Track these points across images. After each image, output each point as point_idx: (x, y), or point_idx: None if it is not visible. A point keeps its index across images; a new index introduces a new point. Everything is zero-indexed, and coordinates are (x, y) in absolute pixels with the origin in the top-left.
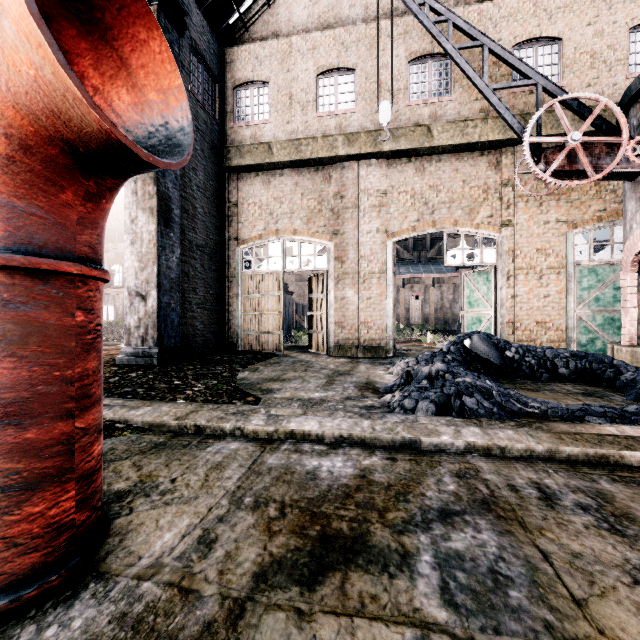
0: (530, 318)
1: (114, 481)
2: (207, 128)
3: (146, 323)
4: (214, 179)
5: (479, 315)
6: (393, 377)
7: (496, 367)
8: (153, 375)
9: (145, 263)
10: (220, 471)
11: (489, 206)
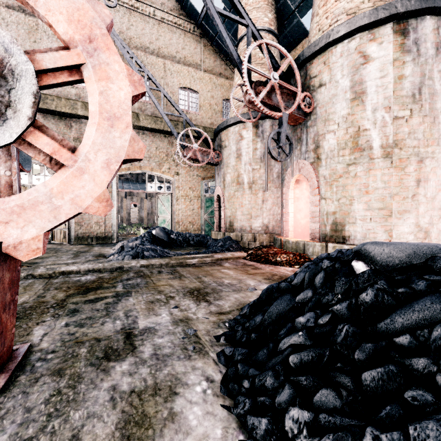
0: (186, 220)
1: None
2: None
3: None
4: None
5: (164, 218)
6: (115, 251)
7: (166, 242)
8: None
9: None
10: (31, 286)
11: (169, 163)
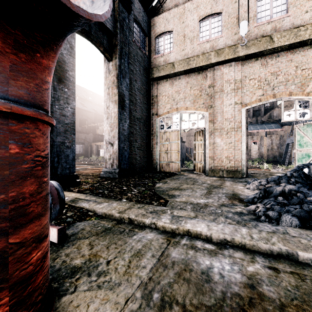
0: None
1: (75, 256)
2: (142, 59)
3: (113, 157)
4: (145, 85)
5: (308, 152)
6: (250, 191)
7: None
8: (114, 183)
9: (112, 128)
10: (139, 259)
11: None
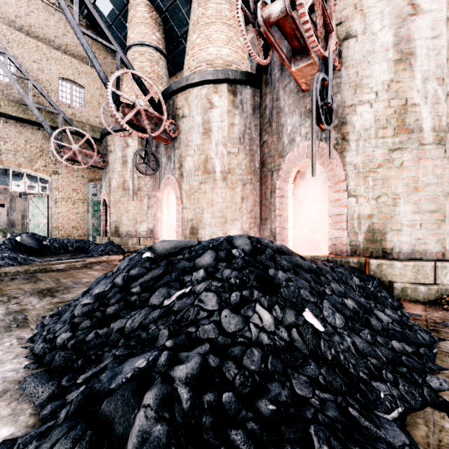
0: (69, 224)
1: None
2: None
3: None
4: None
5: (39, 222)
6: None
7: (36, 250)
8: None
9: None
10: None
11: (44, 160)
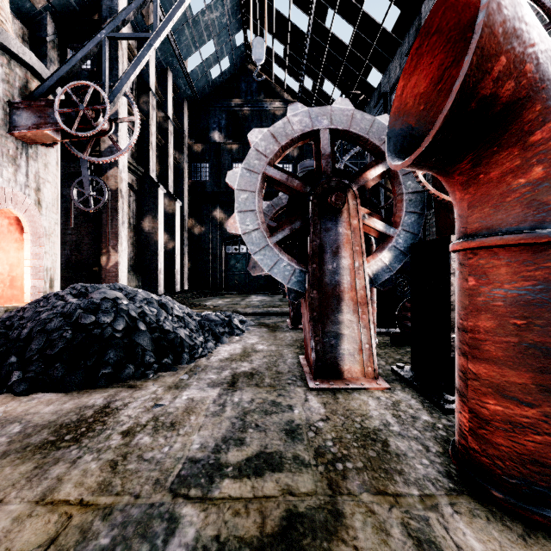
0: None
1: None
2: None
3: None
4: None
5: None
6: None
7: None
8: None
9: None
10: None
11: None
